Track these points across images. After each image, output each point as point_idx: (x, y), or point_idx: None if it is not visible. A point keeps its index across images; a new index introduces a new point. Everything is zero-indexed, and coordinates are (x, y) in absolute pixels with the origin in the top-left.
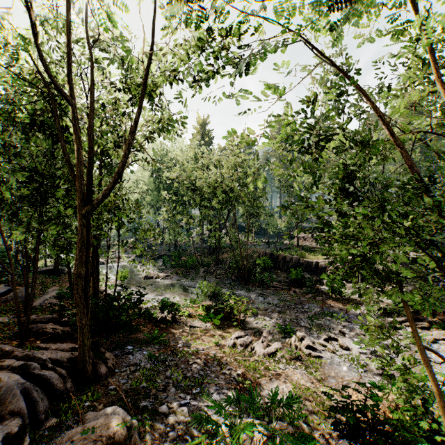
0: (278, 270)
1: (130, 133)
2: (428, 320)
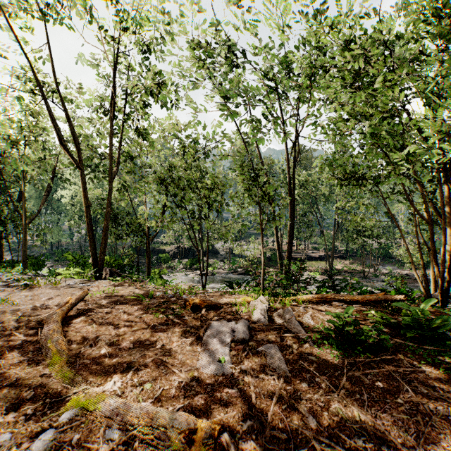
0: (140, 256)
1: (45, 195)
2: (197, 269)
